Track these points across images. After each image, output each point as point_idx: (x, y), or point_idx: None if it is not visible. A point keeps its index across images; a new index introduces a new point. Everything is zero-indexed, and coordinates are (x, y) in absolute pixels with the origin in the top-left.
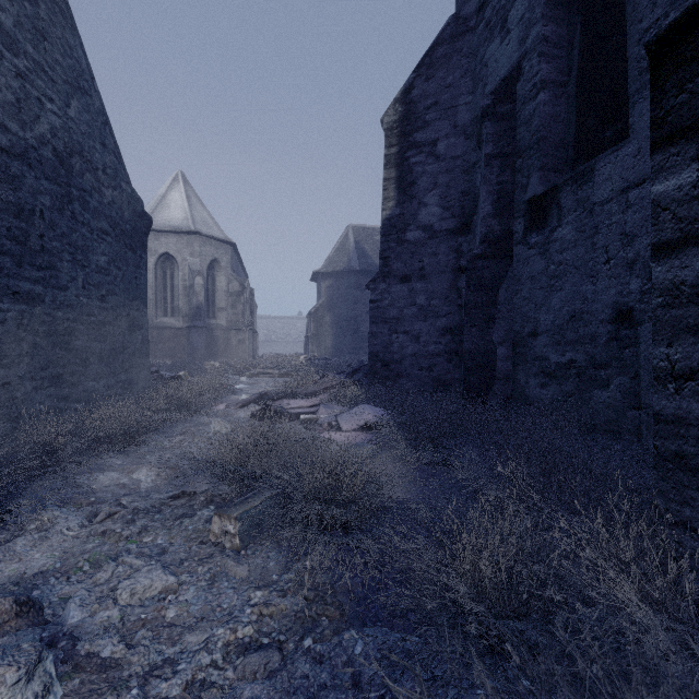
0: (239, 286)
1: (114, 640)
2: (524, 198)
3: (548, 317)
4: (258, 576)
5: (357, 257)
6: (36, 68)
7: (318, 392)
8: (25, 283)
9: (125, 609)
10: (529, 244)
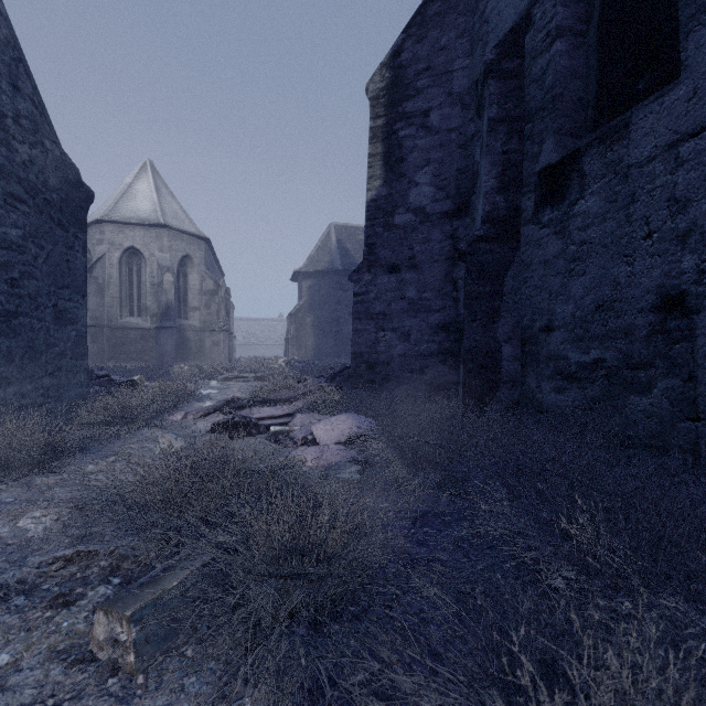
0: (214, 285)
1: None
2: (535, 168)
3: (567, 308)
4: None
5: (340, 256)
6: None
7: (293, 399)
8: None
9: None
10: (541, 222)
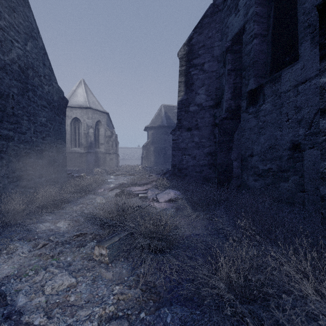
0: (110, 133)
1: (41, 315)
2: (246, 90)
3: (258, 147)
4: (117, 277)
5: (166, 119)
6: (10, 25)
7: (147, 183)
8: (4, 130)
9: (48, 297)
10: (248, 112)
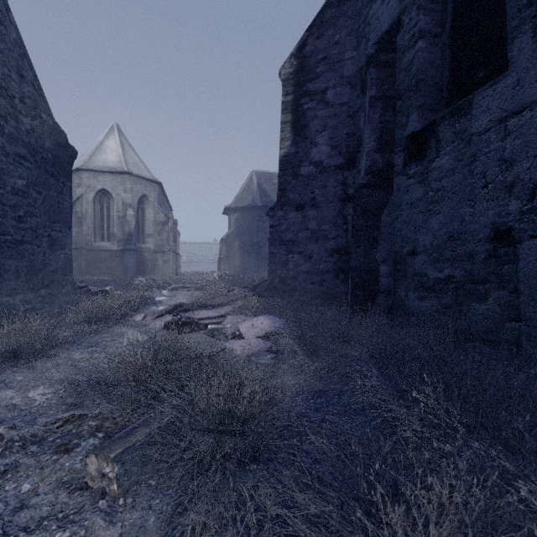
0: (164, 217)
1: None
2: (404, 134)
3: (427, 238)
4: None
5: (259, 195)
6: None
7: (225, 304)
8: None
9: None
10: (408, 174)
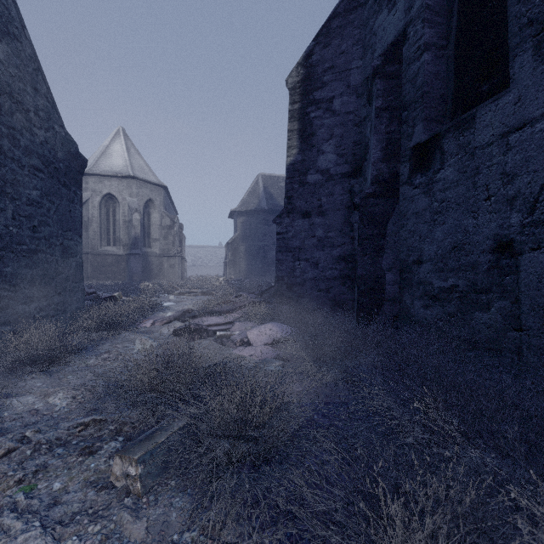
0: (170, 221)
1: None
2: (410, 145)
3: (432, 247)
4: (156, 536)
5: (265, 199)
6: None
7: (232, 310)
8: None
9: None
10: (414, 184)
